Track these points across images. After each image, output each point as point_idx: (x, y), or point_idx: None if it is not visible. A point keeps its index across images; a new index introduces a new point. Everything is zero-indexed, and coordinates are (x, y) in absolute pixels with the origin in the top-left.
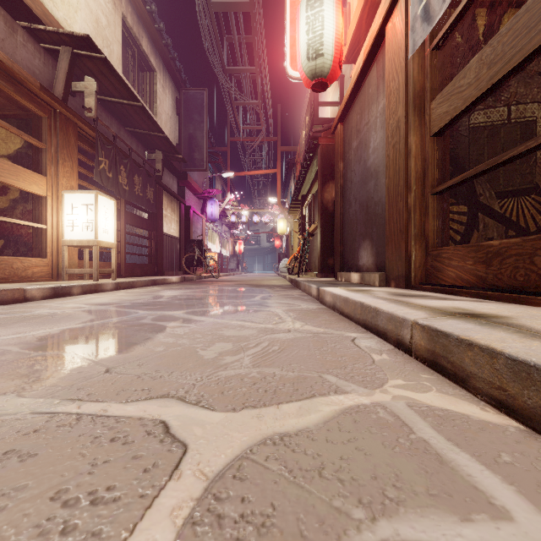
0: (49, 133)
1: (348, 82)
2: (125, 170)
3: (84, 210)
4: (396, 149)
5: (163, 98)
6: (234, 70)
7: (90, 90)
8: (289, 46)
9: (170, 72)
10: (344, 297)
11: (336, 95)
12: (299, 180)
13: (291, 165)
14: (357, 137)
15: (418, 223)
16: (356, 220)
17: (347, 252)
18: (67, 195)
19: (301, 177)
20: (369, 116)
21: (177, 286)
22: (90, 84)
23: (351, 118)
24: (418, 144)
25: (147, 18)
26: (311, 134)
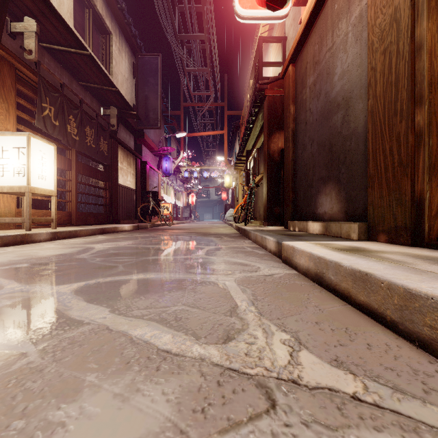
0: None
1: (291, 42)
2: (75, 120)
3: (16, 153)
4: (391, 52)
5: (119, 60)
6: (185, 37)
7: (30, 32)
8: None
9: (126, 37)
10: (354, 269)
11: (279, 58)
12: (244, 136)
13: (236, 128)
14: (315, 70)
15: (435, 150)
16: (313, 163)
17: (300, 199)
18: None
19: (246, 133)
20: (334, 37)
21: (125, 234)
22: (30, 24)
23: (305, 54)
24: (434, 34)
25: None
26: (258, 86)
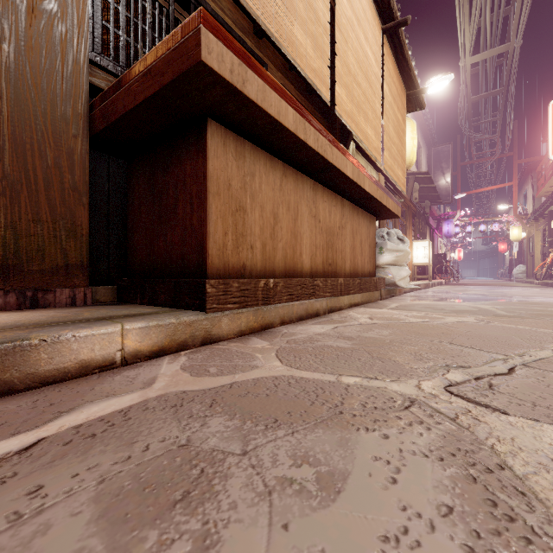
0: (406, 216)
1: None
2: (420, 221)
3: (423, 249)
4: None
5: (423, 162)
6: (478, 124)
7: (416, 189)
8: (551, 144)
9: (426, 141)
10: None
11: None
12: (548, 201)
13: (527, 171)
14: None
15: None
16: None
17: None
18: (414, 243)
19: (550, 199)
20: None
21: (457, 285)
22: (416, 186)
23: None
24: None
25: (423, 123)
26: None
